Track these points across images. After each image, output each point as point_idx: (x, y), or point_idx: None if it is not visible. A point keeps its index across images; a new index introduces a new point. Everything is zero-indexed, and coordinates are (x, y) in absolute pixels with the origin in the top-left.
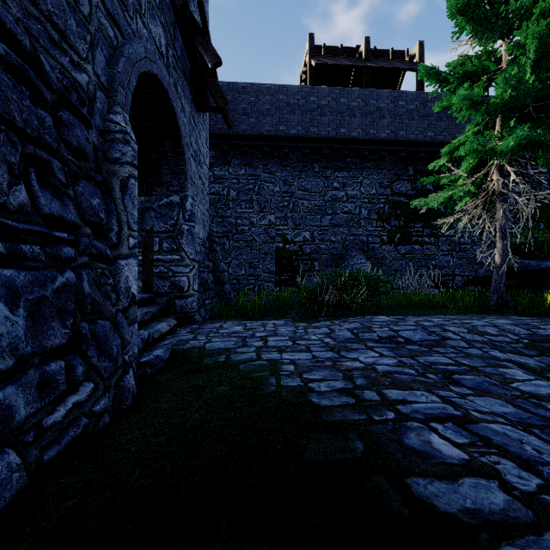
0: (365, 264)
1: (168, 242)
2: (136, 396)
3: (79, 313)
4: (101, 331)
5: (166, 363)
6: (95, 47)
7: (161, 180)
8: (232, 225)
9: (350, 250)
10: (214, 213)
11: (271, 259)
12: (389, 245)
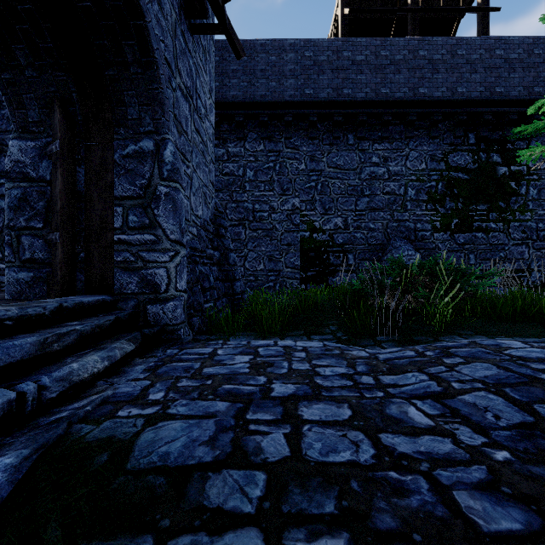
0: (414, 256)
1: (137, 214)
2: None
3: None
4: None
5: None
6: None
7: (124, 115)
8: (249, 211)
9: (393, 239)
10: (227, 197)
11: (295, 251)
12: (443, 233)
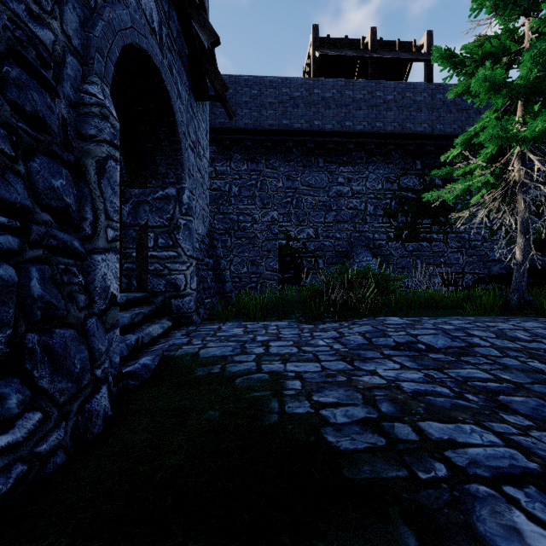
0: (371, 261)
1: (164, 238)
2: (109, 419)
3: (24, 321)
4: (59, 342)
5: (153, 372)
6: (65, 2)
7: (156, 171)
8: (234, 222)
9: (355, 247)
10: (215, 209)
11: (273, 256)
12: (396, 242)
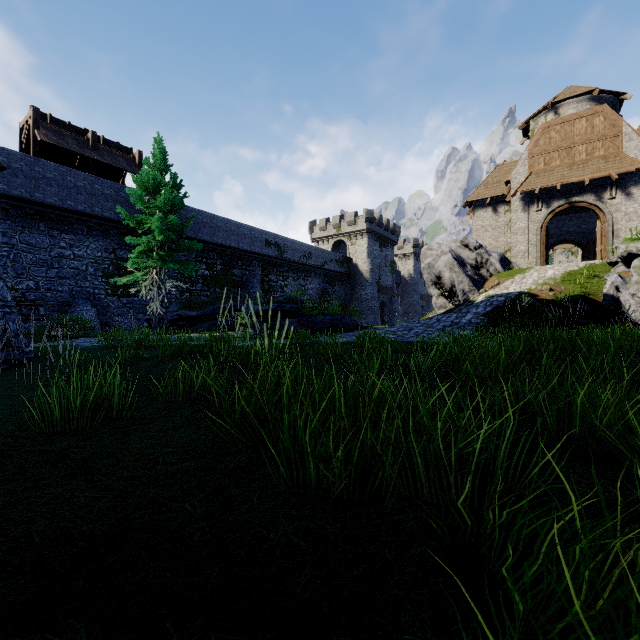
0: (91, 310)
1: None
2: None
3: None
4: None
5: None
6: None
7: None
8: None
9: (77, 299)
10: None
11: None
12: (114, 296)
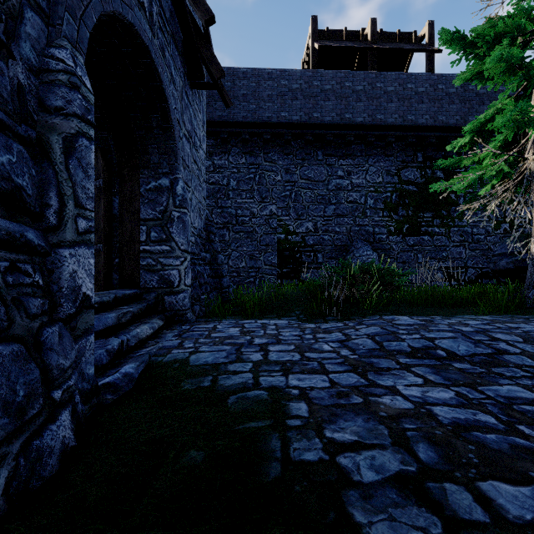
0: (372, 256)
1: (157, 231)
2: (71, 452)
3: None
4: None
5: (136, 383)
6: None
7: (148, 160)
8: (232, 216)
9: (355, 241)
10: (213, 204)
11: (272, 250)
12: (397, 236)
